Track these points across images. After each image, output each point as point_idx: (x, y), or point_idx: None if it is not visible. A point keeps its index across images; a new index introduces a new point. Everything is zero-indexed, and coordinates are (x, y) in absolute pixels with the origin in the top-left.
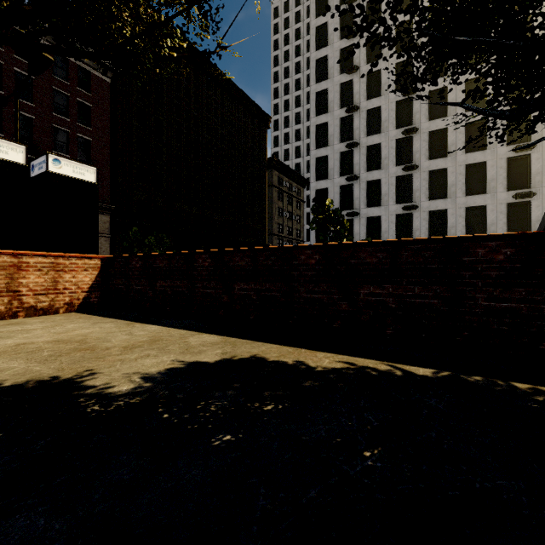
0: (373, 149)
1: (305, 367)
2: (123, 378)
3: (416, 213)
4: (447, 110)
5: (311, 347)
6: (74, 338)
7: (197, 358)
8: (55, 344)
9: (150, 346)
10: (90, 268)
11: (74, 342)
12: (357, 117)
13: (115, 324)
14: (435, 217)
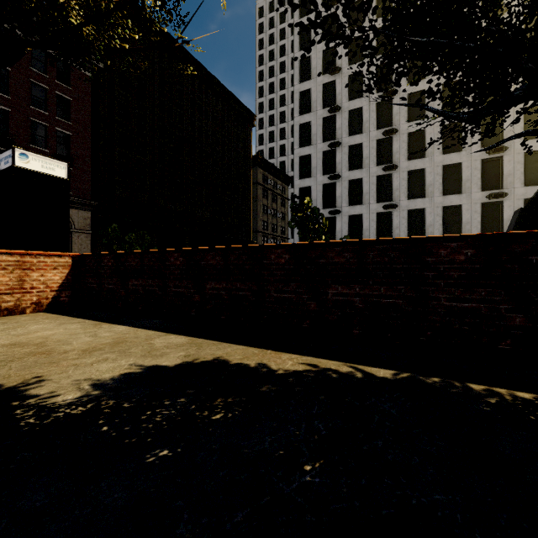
0: (355, 149)
1: (266, 370)
2: (71, 385)
3: (396, 211)
4: (425, 112)
5: (277, 347)
6: (33, 341)
7: (157, 362)
8: (10, 348)
9: (111, 348)
10: (60, 266)
11: (31, 345)
12: (339, 118)
13: (81, 325)
14: (414, 216)
